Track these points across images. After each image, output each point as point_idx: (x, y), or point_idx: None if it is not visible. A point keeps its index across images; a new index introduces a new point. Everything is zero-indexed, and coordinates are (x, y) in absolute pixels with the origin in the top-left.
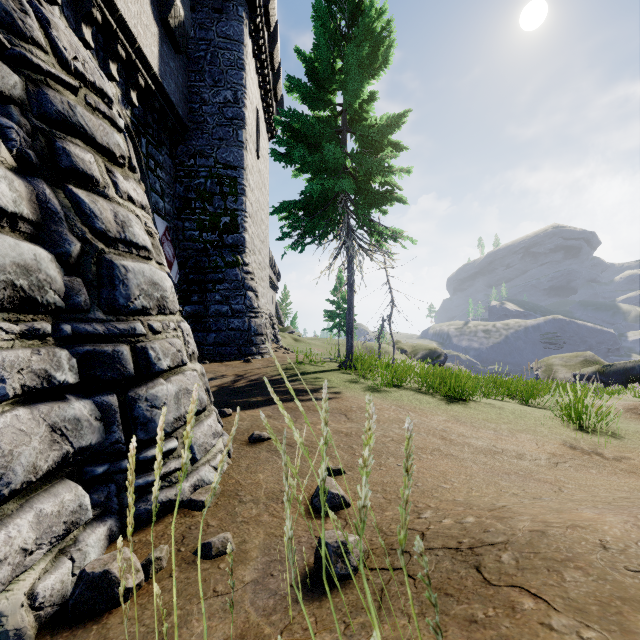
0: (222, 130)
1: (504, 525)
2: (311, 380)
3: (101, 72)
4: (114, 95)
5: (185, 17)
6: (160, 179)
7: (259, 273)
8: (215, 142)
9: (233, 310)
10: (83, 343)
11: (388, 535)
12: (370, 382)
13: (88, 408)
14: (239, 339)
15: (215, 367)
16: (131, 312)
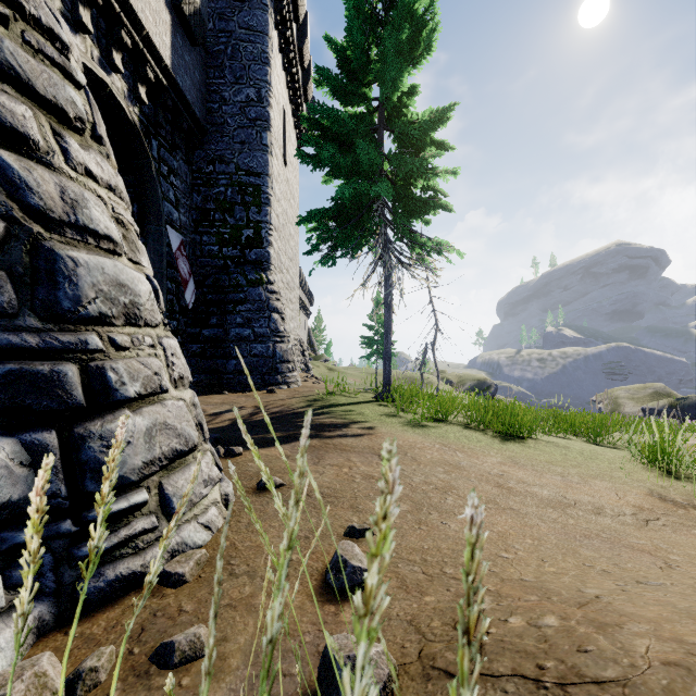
0: (244, 132)
1: (611, 642)
2: (341, 413)
3: (57, 14)
4: (119, 89)
5: (201, 4)
6: (174, 187)
7: (287, 294)
8: (236, 146)
9: (256, 334)
10: (6, 360)
11: (428, 639)
12: (410, 416)
13: (8, 450)
14: (262, 366)
15: (234, 398)
16: (81, 320)
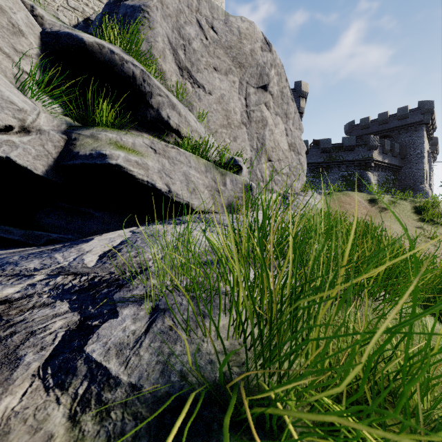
0: None
1: None
2: None
3: None
4: None
5: None
6: None
7: None
8: None
9: None
10: None
11: None
12: None
13: None
14: None
15: None
16: None
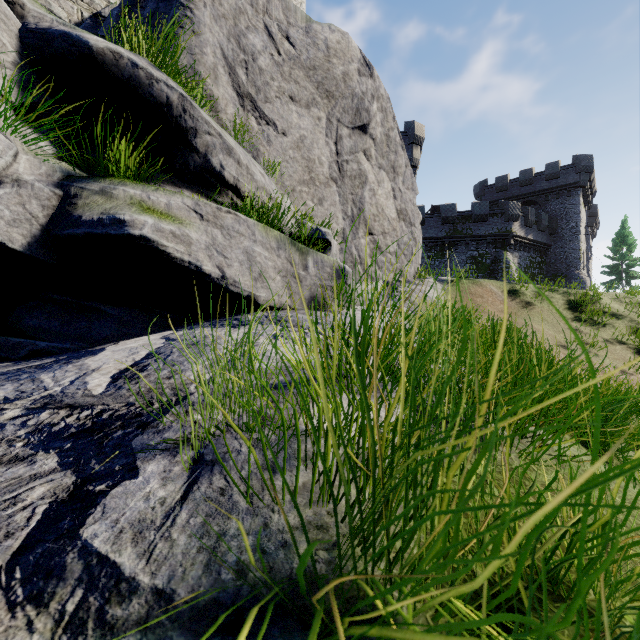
0: None
1: None
2: None
3: None
4: None
5: None
6: None
7: None
8: None
9: None
10: None
11: None
12: None
13: None
14: None
15: None
16: None
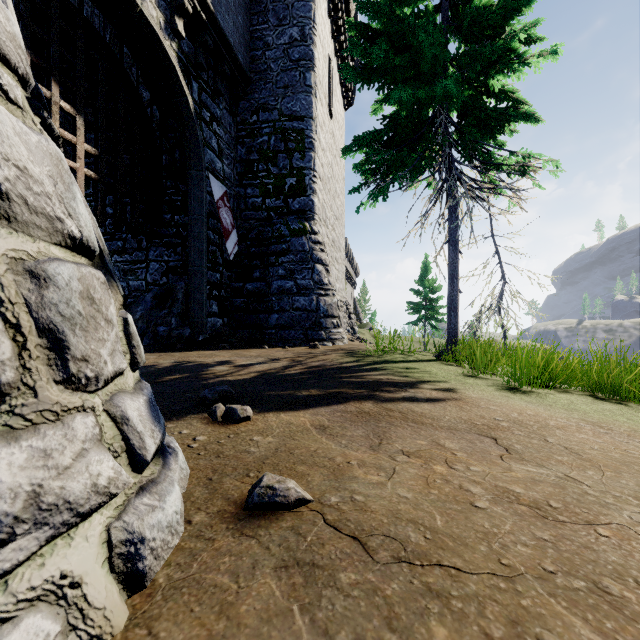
0: (287, 76)
1: None
2: (400, 370)
3: None
4: (154, 18)
5: None
6: (217, 136)
7: (332, 252)
8: (279, 91)
9: (298, 286)
10: None
11: None
12: (496, 378)
13: None
14: (305, 321)
15: (272, 352)
16: None
